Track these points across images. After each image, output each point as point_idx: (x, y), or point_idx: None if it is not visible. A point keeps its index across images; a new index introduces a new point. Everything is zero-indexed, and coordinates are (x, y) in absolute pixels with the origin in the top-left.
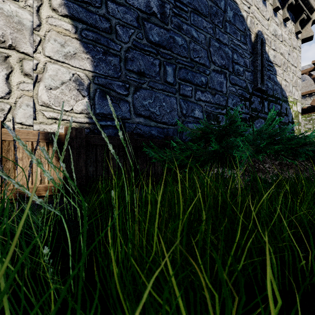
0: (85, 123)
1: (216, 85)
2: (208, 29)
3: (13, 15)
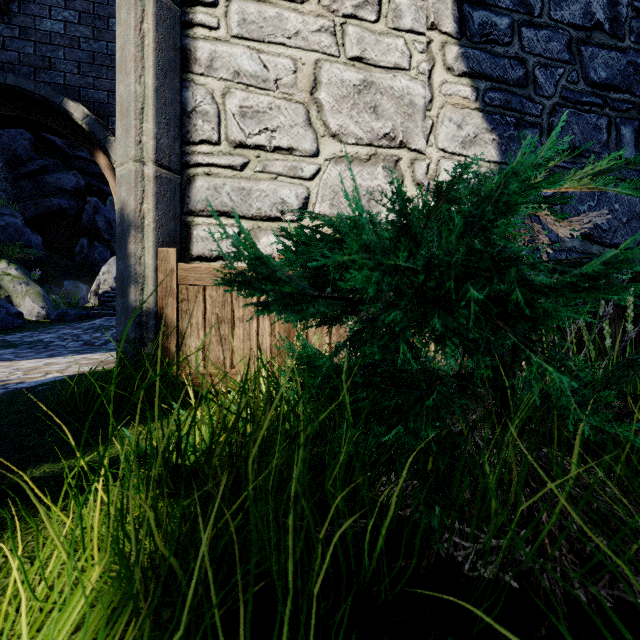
0: None
1: None
2: None
3: (403, 94)
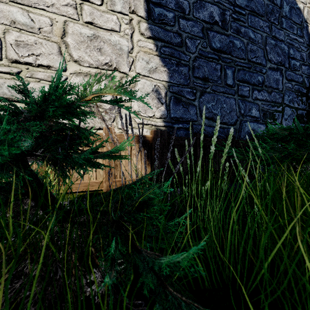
0: (163, 127)
1: (272, 83)
2: (264, 28)
3: (116, 44)
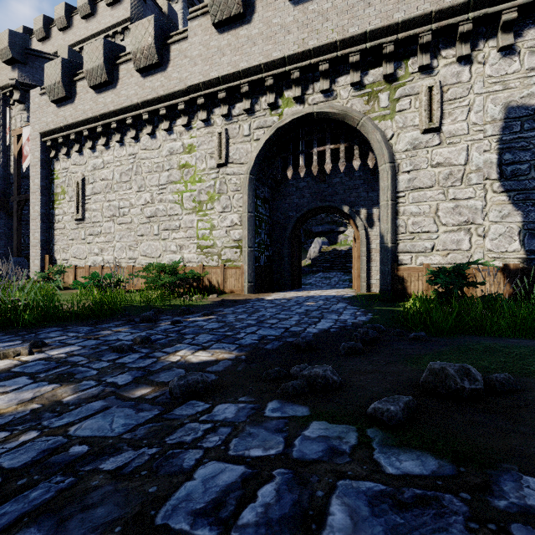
0: (516, 258)
1: None
2: None
3: (472, 206)
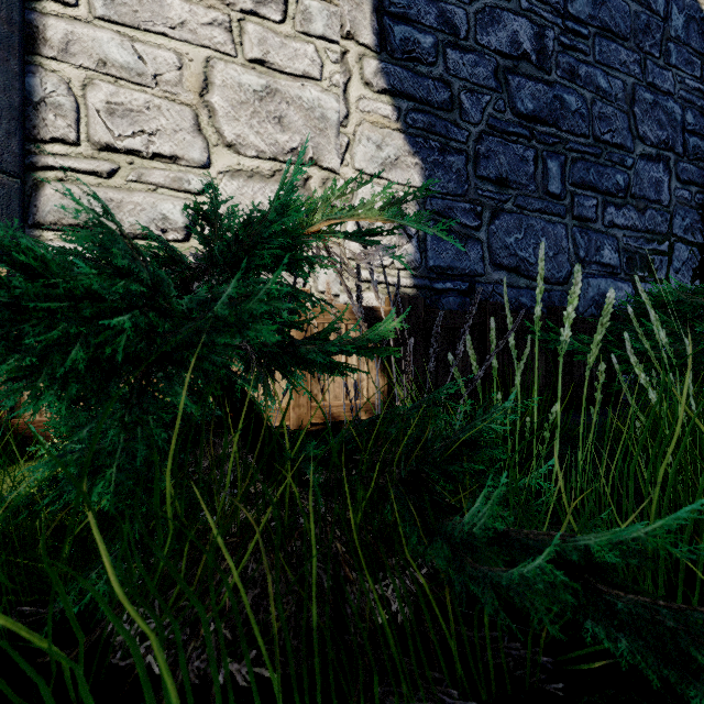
0: (411, 288)
1: (647, 189)
2: (630, 66)
3: (314, 106)
